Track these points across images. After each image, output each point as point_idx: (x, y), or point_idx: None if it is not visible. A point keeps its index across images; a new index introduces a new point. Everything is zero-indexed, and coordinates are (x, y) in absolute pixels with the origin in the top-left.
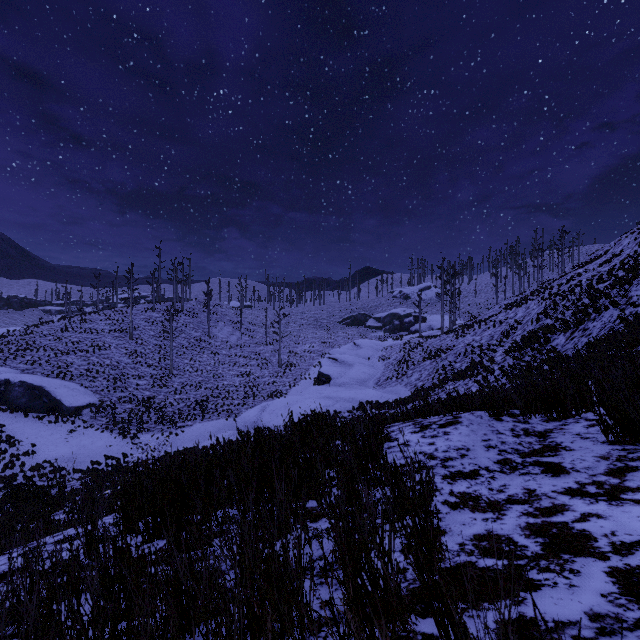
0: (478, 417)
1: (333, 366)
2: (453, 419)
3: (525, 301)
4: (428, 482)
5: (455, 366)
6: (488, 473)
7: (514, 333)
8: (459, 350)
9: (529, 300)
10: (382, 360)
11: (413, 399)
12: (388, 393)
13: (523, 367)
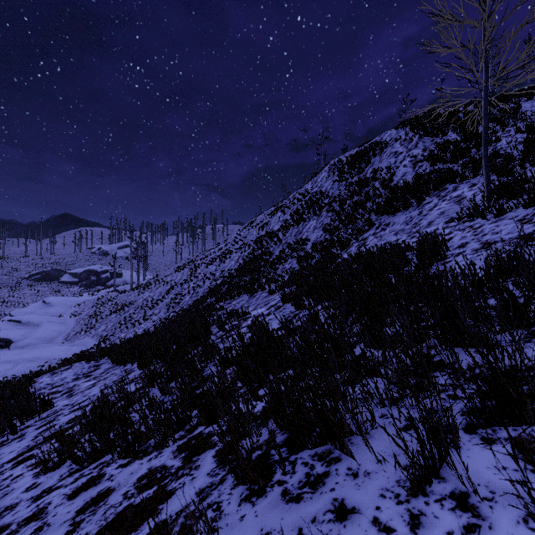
0: (81, 363)
1: (15, 329)
2: (70, 366)
3: (184, 268)
4: (29, 389)
5: (134, 317)
6: (67, 383)
7: (172, 292)
8: (138, 304)
9: (185, 268)
10: (74, 316)
11: (94, 348)
12: (76, 346)
13: (168, 316)
